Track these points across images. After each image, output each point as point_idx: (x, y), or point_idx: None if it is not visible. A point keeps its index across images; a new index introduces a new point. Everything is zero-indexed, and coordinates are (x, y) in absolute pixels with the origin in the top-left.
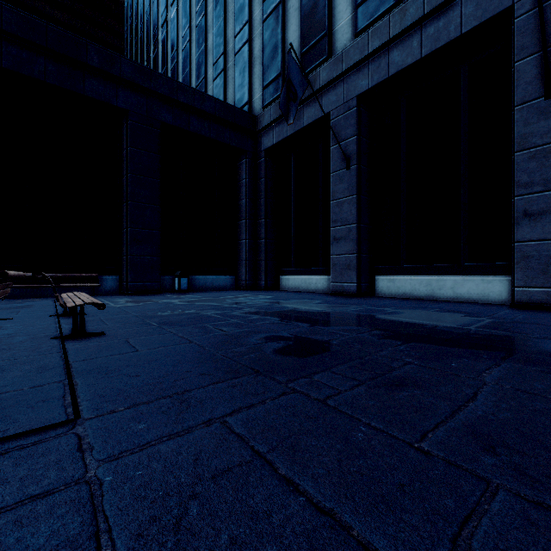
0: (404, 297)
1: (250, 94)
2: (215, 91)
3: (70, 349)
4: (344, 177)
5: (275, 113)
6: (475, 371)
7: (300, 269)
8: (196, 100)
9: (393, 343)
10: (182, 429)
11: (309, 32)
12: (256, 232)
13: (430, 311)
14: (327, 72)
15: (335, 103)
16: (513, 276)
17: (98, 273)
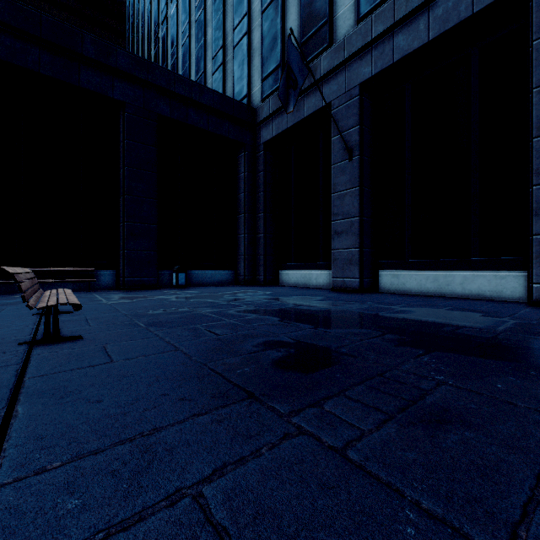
0: (409, 293)
1: (249, 86)
2: (214, 85)
3: (33, 359)
4: (346, 169)
5: (275, 105)
6: (533, 397)
7: (299, 264)
8: (194, 92)
9: (414, 351)
10: (131, 511)
11: (309, 20)
12: (255, 227)
13: (442, 309)
14: (328, 61)
15: (336, 93)
16: (531, 272)
17: (95, 268)
